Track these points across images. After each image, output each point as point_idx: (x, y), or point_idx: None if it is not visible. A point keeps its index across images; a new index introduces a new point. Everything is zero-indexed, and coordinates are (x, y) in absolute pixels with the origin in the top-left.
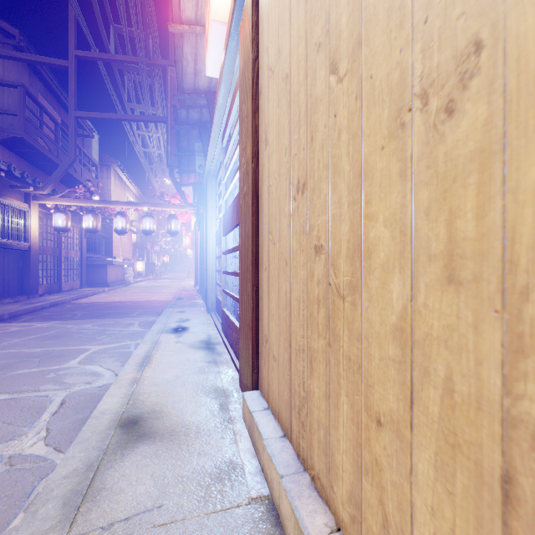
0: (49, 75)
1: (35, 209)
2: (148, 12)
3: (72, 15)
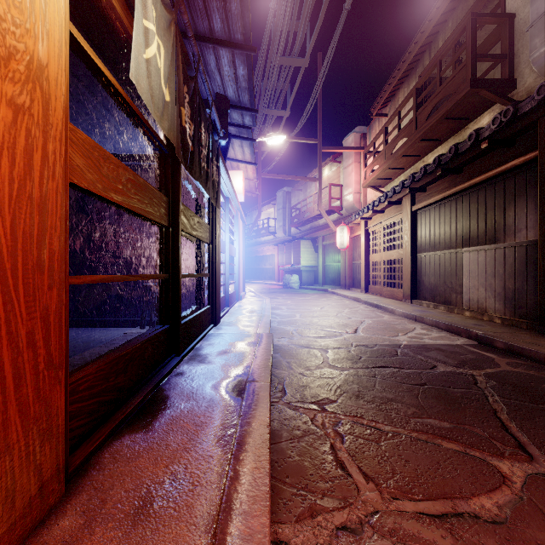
0: None
1: None
2: None
3: None
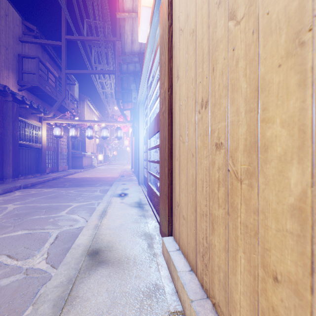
0: (52, 51)
1: (44, 125)
2: (105, 10)
3: (63, 16)
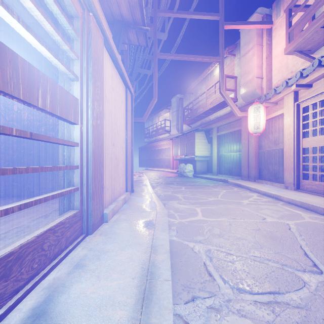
0: None
1: None
2: None
3: None
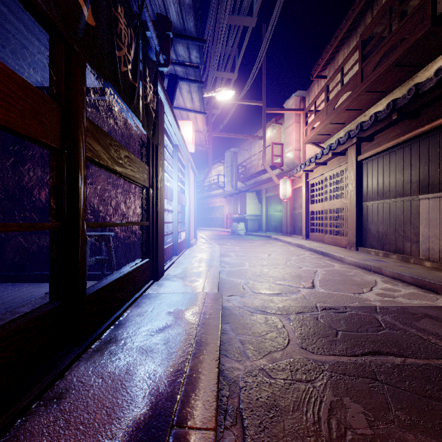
0: None
1: None
2: None
3: None
